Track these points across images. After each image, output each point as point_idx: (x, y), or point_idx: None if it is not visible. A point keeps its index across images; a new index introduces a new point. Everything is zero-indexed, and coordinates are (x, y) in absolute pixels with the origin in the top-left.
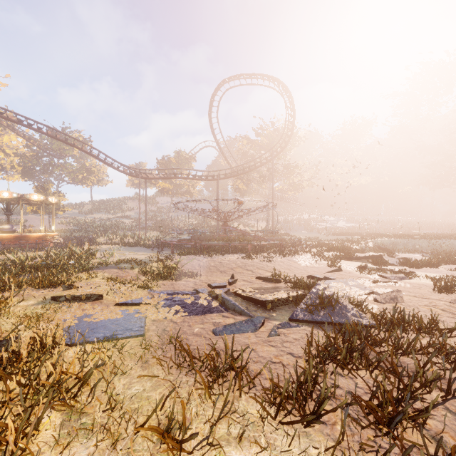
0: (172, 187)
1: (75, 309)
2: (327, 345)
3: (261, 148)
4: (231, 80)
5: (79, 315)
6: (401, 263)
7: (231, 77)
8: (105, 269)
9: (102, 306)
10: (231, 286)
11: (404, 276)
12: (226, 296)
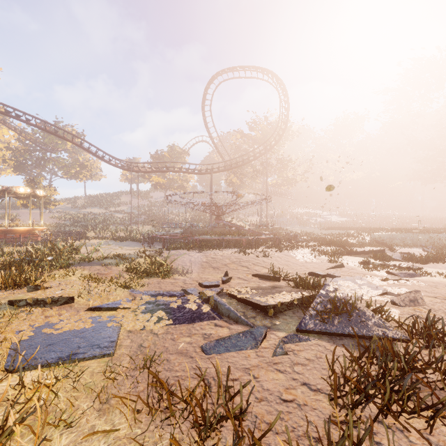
0: (165, 181)
1: (36, 316)
2: (360, 377)
3: (254, 142)
4: (225, 72)
5: (39, 324)
6: (406, 258)
7: (225, 69)
8: (87, 266)
9: (72, 311)
10: (224, 285)
11: (414, 272)
12: (219, 299)
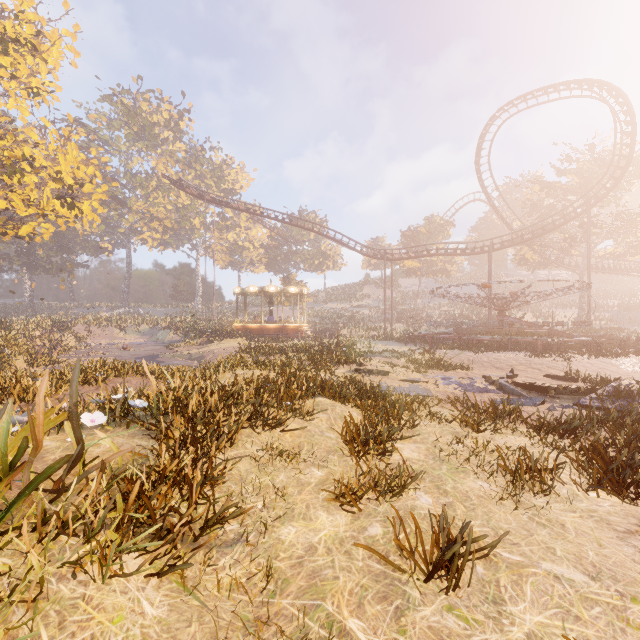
0: (420, 265)
1: (372, 379)
2: (599, 411)
3: (566, 193)
4: (512, 106)
5: (377, 382)
6: None
7: (512, 102)
8: (373, 357)
9: (390, 380)
10: (509, 380)
11: None
12: (503, 382)
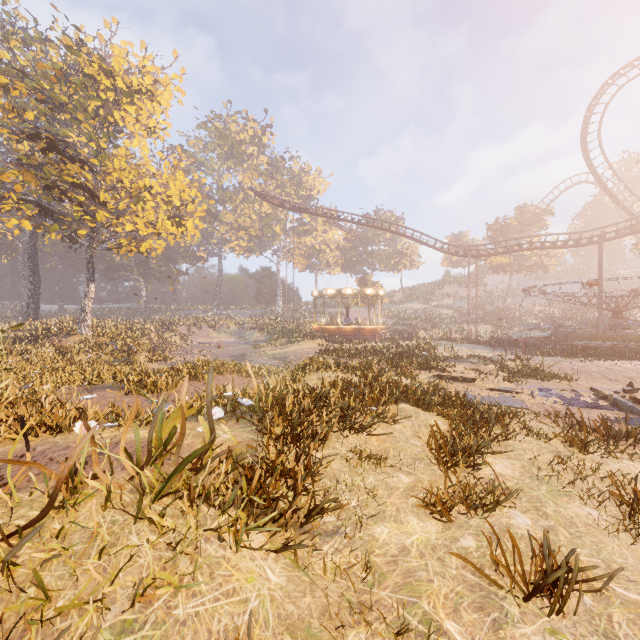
0: (510, 260)
1: (456, 386)
2: None
3: None
4: (631, 68)
5: (462, 390)
6: None
7: (631, 63)
8: (457, 362)
9: (476, 388)
10: (627, 395)
11: None
12: (618, 398)
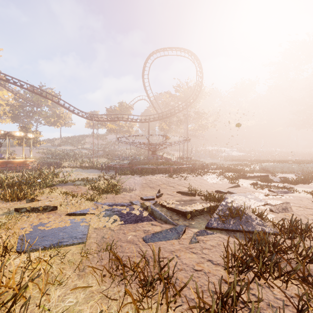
0: (116, 127)
1: (33, 218)
2: (244, 255)
3: (178, 100)
4: (158, 51)
5: (35, 223)
6: (282, 181)
7: (158, 49)
8: (64, 186)
9: (56, 215)
10: (158, 199)
11: (287, 190)
12: (154, 208)
